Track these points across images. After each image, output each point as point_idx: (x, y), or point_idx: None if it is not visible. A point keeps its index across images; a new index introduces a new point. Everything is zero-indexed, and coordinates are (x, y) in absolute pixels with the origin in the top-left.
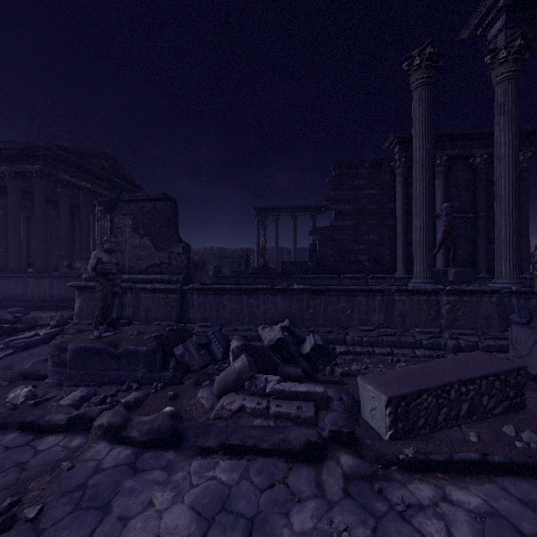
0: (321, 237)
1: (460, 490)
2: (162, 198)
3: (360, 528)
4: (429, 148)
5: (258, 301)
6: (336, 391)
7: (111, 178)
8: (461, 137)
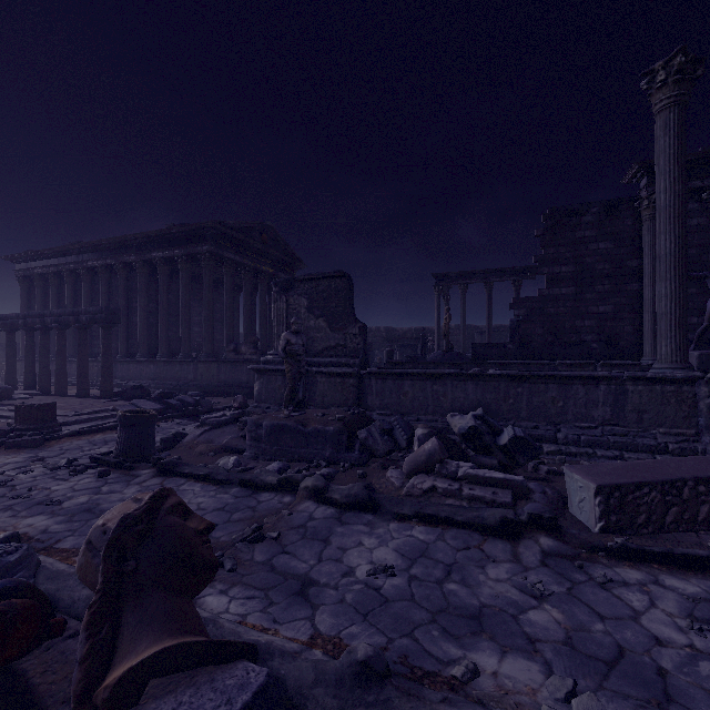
0: (527, 311)
1: (677, 580)
2: (337, 275)
3: (555, 586)
4: (679, 188)
5: (445, 388)
6: (539, 484)
7: (271, 252)
8: None
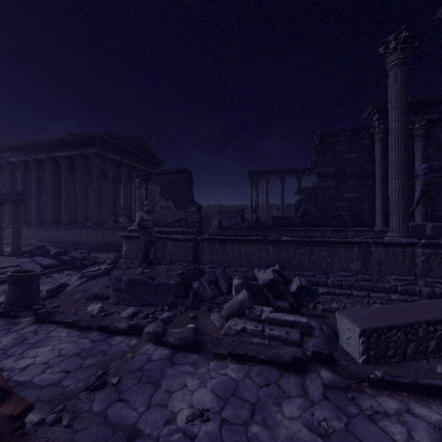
0: (306, 196)
1: (422, 407)
2: (181, 171)
3: (335, 421)
4: (404, 119)
5: (254, 249)
6: (318, 322)
7: (141, 155)
8: (440, 101)
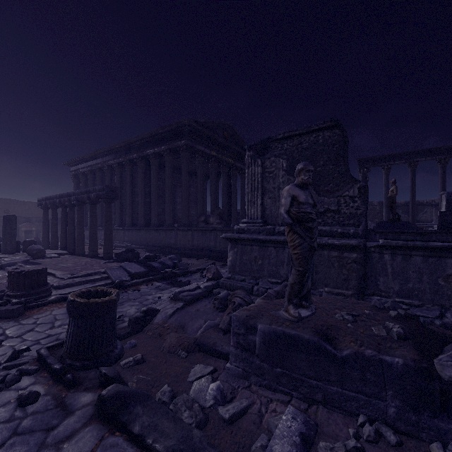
0: None
1: None
2: (326, 127)
3: None
4: None
5: None
6: None
7: (230, 146)
8: None
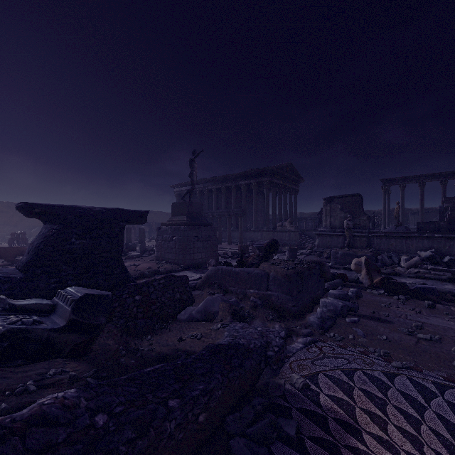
0: (453, 204)
1: None
2: (355, 195)
3: None
4: None
5: (412, 242)
6: None
7: (290, 176)
8: None
